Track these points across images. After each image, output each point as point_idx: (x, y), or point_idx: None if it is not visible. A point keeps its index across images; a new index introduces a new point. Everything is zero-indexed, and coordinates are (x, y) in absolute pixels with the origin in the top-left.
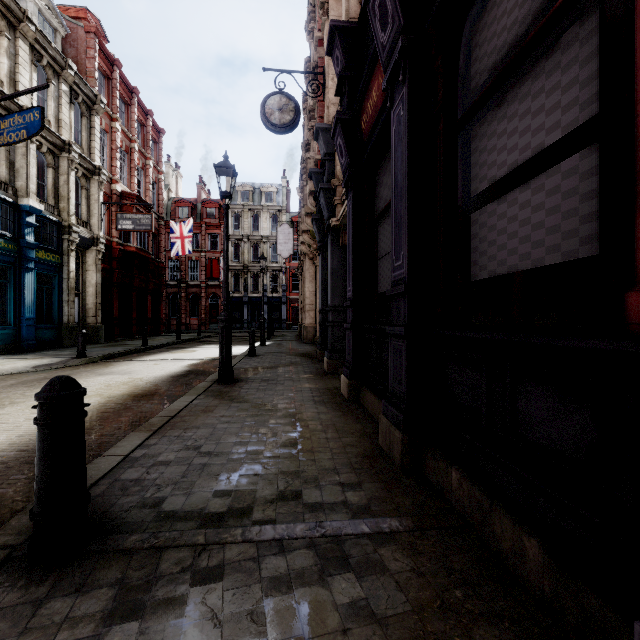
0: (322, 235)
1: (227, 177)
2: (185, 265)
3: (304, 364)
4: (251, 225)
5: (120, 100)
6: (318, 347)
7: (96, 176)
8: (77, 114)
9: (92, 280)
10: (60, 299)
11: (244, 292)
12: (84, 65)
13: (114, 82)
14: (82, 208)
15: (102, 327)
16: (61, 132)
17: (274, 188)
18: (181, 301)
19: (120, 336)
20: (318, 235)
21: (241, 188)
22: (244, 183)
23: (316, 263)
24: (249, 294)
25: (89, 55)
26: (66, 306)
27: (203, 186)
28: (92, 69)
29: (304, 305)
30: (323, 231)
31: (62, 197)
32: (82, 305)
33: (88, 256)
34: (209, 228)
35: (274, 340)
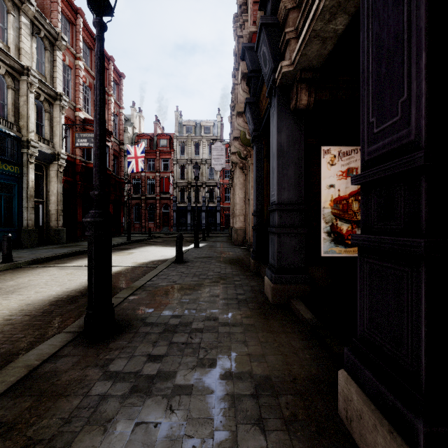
0: (257, 122)
1: (176, 115)
2: (144, 183)
3: (236, 280)
4: (193, 151)
5: (85, 45)
6: (252, 256)
7: (58, 101)
8: (41, 48)
9: (54, 190)
10: (20, 205)
11: (188, 202)
12: (49, 9)
13: (77, 27)
14: (45, 128)
15: (63, 230)
16: (21, 59)
17: (211, 122)
18: (142, 210)
19: (84, 237)
20: (252, 122)
21: (186, 123)
22: (188, 119)
23: (245, 171)
24: (192, 204)
25: (53, 0)
26: (25, 212)
27: (158, 123)
28: (55, 12)
29: (234, 211)
30: (258, 117)
31: (22, 116)
32: (46, 211)
33: (51, 169)
34: (162, 154)
35: (208, 241)
